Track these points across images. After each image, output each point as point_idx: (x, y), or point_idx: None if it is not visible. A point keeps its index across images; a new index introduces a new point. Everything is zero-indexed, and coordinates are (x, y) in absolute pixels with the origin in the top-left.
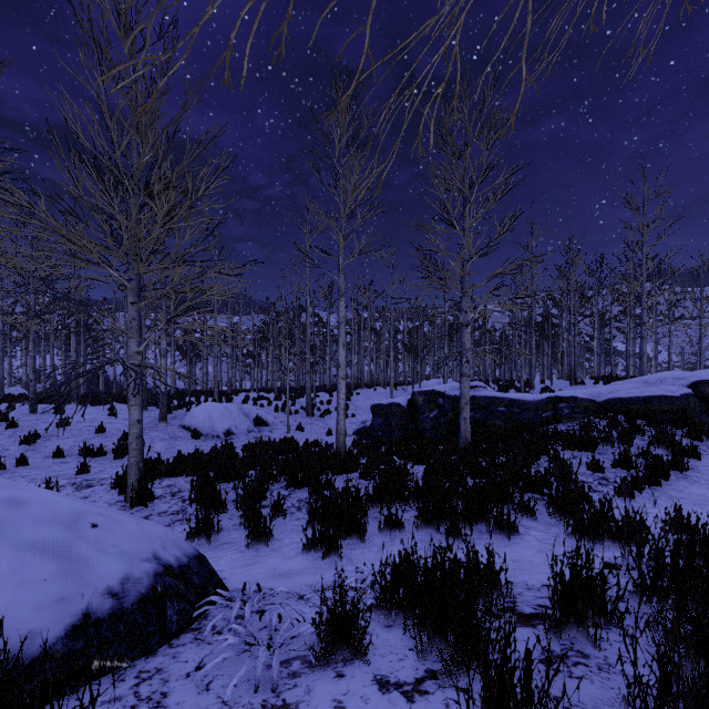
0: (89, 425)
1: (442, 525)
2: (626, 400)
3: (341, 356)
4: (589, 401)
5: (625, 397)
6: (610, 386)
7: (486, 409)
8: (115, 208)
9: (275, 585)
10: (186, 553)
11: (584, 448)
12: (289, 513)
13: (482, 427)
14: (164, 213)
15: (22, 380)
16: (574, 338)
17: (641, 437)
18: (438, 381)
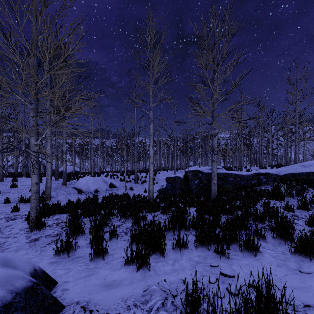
0: (27, 187)
1: (210, 245)
2: (295, 174)
3: (151, 152)
4: (276, 175)
5: (295, 172)
6: (284, 168)
7: (223, 179)
8: (17, 58)
9: (100, 298)
10: (14, 289)
11: (278, 198)
12: (120, 236)
13: (221, 188)
14: (49, 64)
15: (5, 167)
16: (261, 146)
17: (307, 193)
18: (196, 167)
